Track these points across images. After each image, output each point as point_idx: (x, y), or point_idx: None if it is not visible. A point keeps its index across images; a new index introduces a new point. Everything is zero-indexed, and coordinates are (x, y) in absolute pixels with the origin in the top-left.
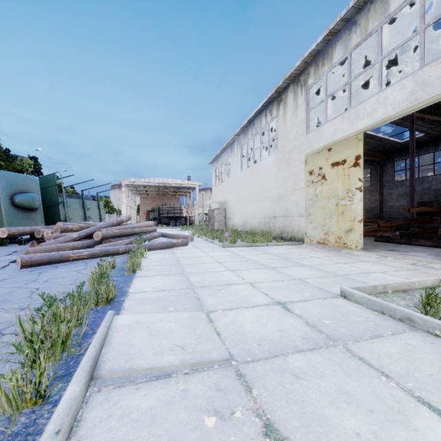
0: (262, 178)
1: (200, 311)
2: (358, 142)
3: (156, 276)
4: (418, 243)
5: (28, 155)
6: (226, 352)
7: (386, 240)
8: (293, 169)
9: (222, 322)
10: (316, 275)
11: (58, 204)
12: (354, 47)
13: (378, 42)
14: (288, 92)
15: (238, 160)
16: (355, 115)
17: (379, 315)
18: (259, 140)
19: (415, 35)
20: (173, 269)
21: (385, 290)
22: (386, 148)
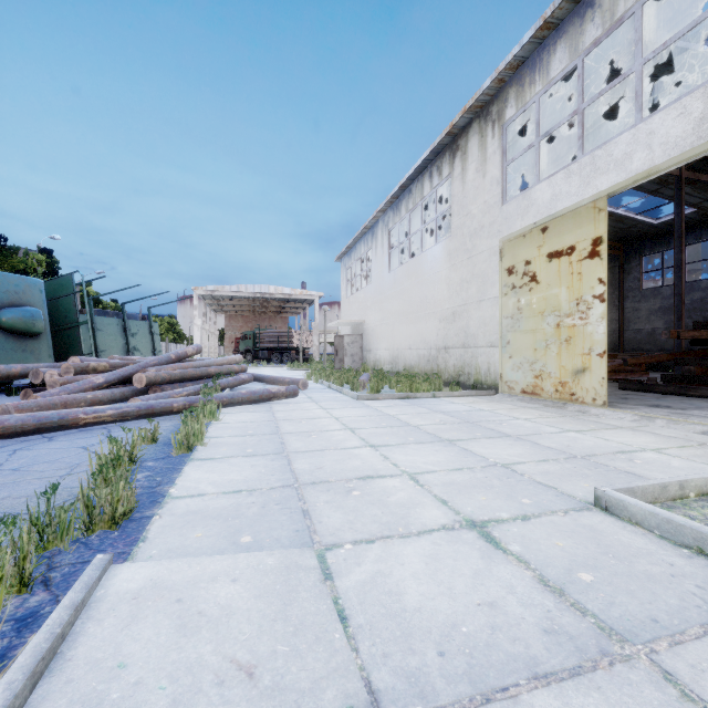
0: (425, 283)
1: (307, 545)
2: (598, 215)
3: (229, 459)
4: (699, 393)
5: (37, 246)
6: (360, 685)
7: (639, 388)
8: (478, 265)
9: (352, 579)
10: (534, 457)
11: (77, 327)
12: (590, 46)
13: (636, 34)
14: (469, 134)
15: (384, 254)
16: (591, 167)
17: (696, 559)
18: (419, 220)
19: (707, 15)
20: (264, 444)
21: (683, 493)
22: (629, 234)
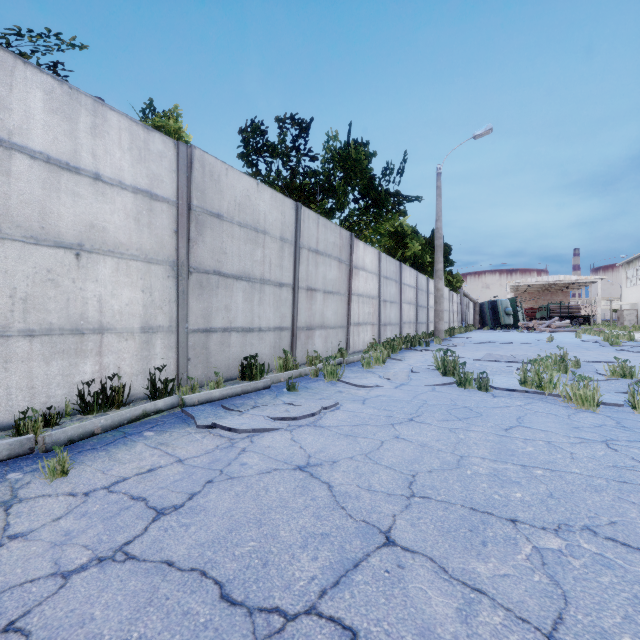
0: None
1: None
2: None
3: None
4: None
5: None
6: None
7: None
8: None
9: None
10: None
11: (517, 312)
12: None
13: None
14: None
15: None
16: None
17: None
18: None
19: None
20: None
21: None
22: None
